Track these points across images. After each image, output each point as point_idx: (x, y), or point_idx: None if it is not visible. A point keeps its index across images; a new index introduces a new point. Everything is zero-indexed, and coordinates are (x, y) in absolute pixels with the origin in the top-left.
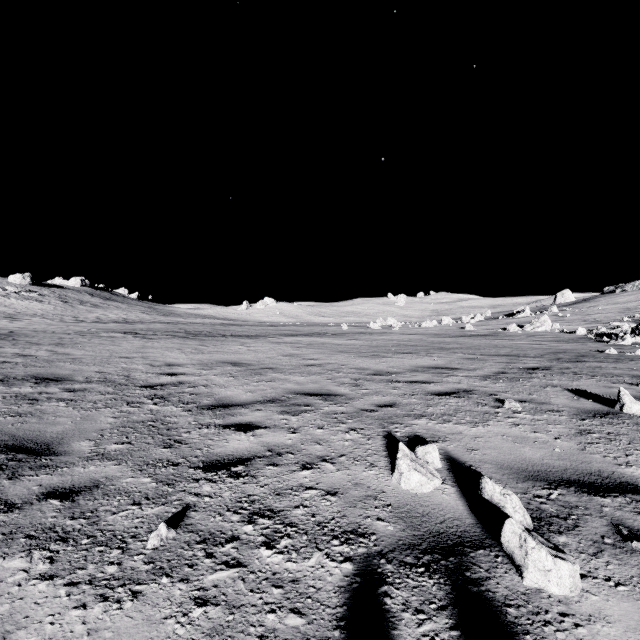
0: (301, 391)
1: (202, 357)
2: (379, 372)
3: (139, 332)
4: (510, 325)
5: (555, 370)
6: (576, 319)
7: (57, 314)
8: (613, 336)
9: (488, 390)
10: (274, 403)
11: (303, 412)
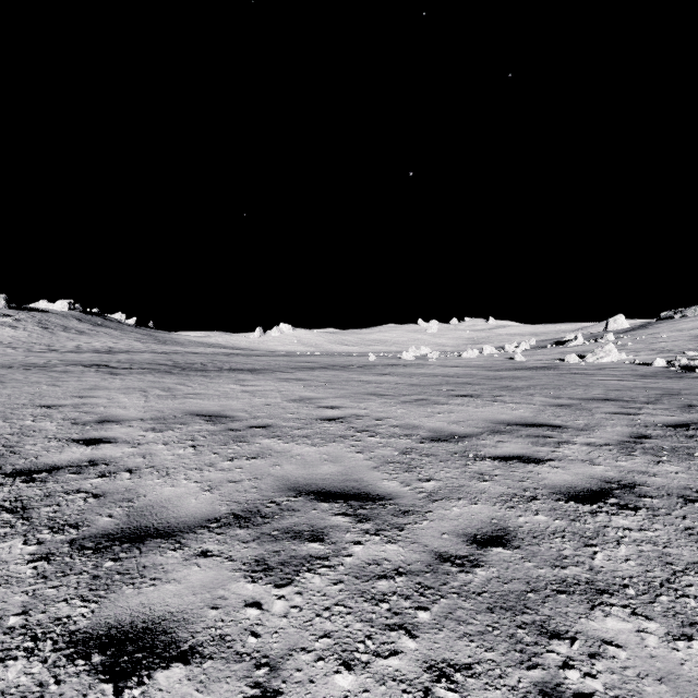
0: (308, 485)
1: (168, 404)
2: (439, 434)
3: (111, 365)
4: (569, 355)
5: None
6: (641, 348)
7: (28, 342)
8: None
9: (665, 484)
10: (246, 527)
11: (304, 567)
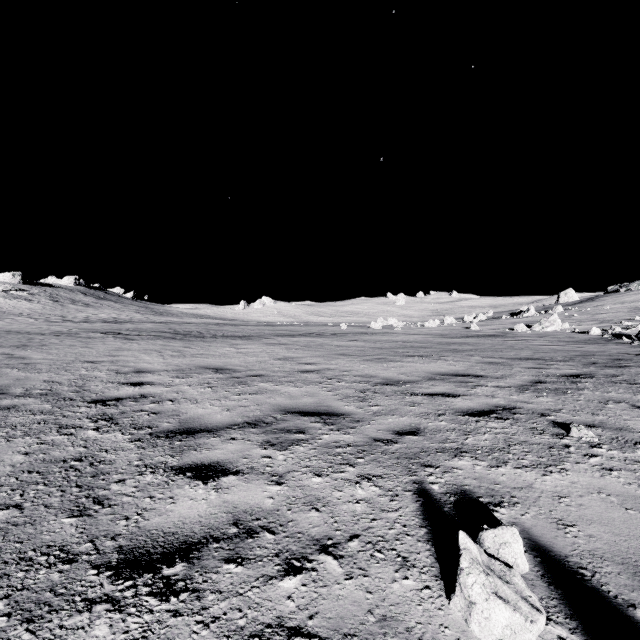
0: (293, 408)
1: (182, 361)
2: (389, 381)
3: (123, 332)
4: (518, 325)
5: (601, 378)
6: (584, 319)
7: (44, 313)
8: (633, 336)
9: (535, 407)
10: (256, 427)
11: (294, 443)
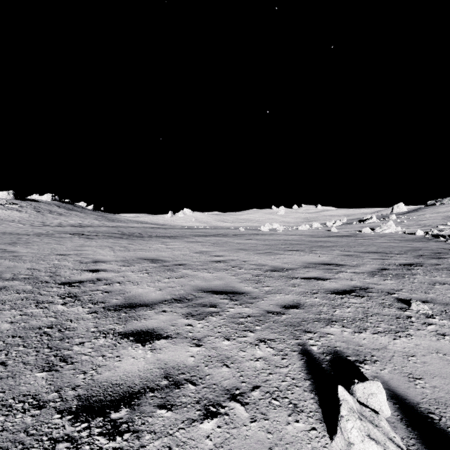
0: (207, 288)
1: (127, 254)
2: (276, 268)
3: (85, 233)
4: (365, 228)
5: (428, 266)
6: (411, 224)
7: (30, 220)
8: (446, 236)
9: (383, 288)
10: (181, 303)
11: (208, 315)
